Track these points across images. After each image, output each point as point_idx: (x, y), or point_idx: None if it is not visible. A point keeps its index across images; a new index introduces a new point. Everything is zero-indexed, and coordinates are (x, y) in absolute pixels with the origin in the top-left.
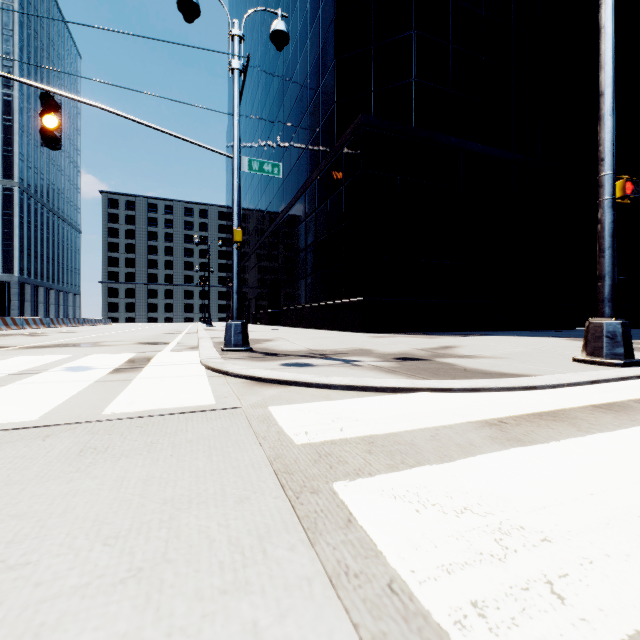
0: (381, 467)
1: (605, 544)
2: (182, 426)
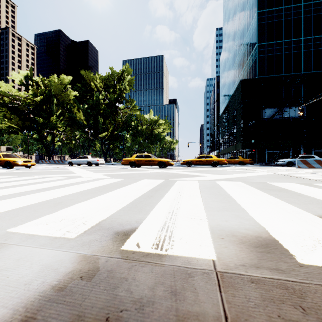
0: (302, 185)
1: (282, 185)
2: (318, 182)
